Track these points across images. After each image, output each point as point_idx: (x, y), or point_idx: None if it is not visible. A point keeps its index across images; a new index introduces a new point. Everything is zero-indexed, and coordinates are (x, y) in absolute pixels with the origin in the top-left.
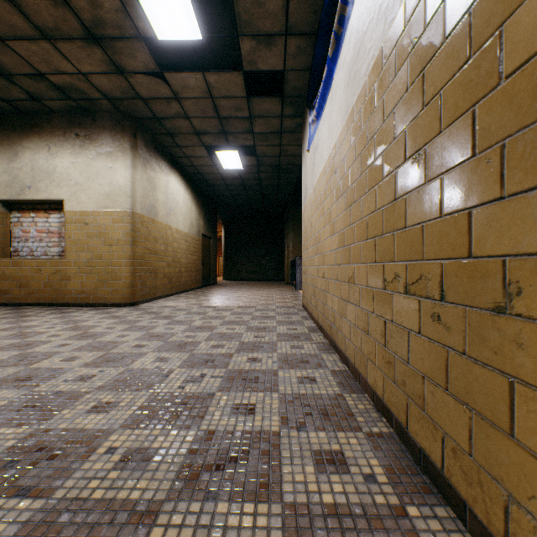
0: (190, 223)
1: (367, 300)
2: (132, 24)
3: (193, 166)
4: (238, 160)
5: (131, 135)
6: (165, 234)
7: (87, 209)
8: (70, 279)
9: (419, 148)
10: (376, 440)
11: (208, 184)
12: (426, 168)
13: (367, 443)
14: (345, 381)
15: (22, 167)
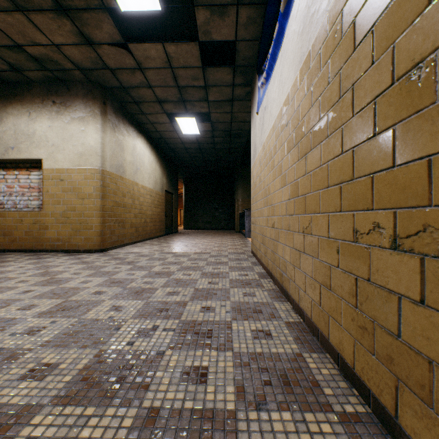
0: (155, 181)
1: (328, 253)
2: None
3: (157, 132)
4: (195, 126)
5: (101, 102)
6: (132, 189)
7: (63, 167)
8: (47, 229)
9: (422, 59)
10: (353, 425)
11: (170, 147)
12: (437, 80)
13: (344, 432)
14: (302, 336)
15: (6, 130)
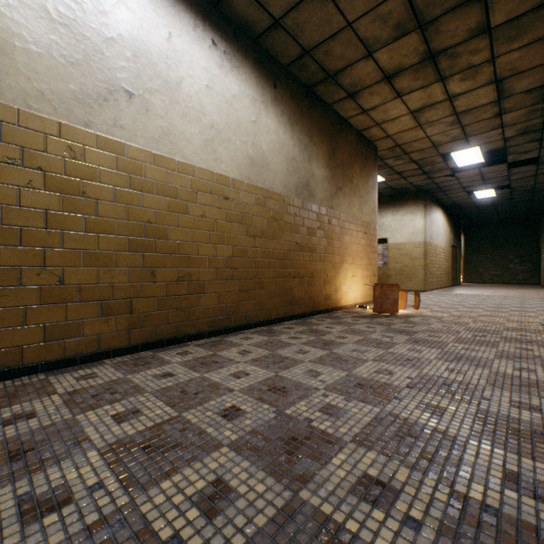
0: (445, 239)
1: None
2: (447, 166)
3: (450, 201)
4: (492, 193)
5: (423, 200)
6: (435, 250)
7: (399, 242)
8: (390, 277)
9: None
10: None
11: (458, 208)
12: None
13: None
14: None
15: None
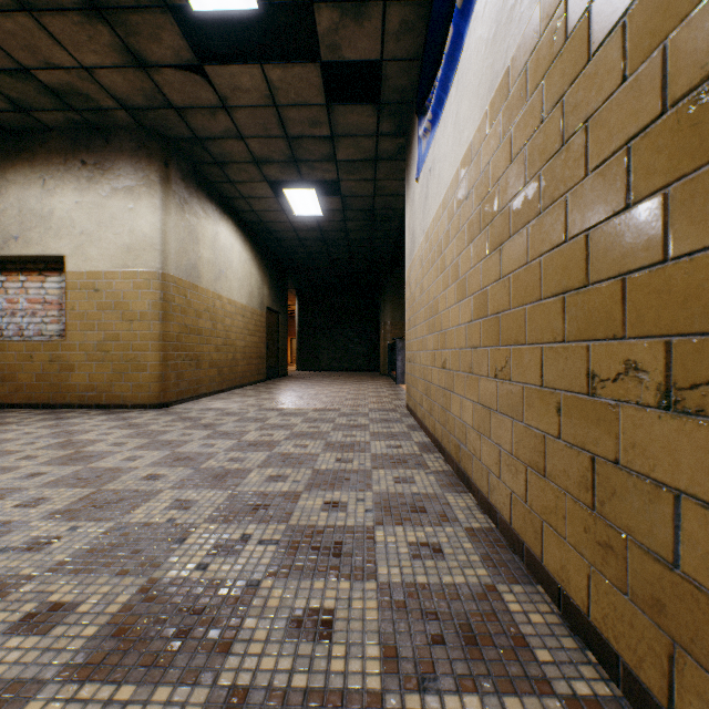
0: (250, 292)
1: (541, 412)
2: None
3: (253, 212)
4: (316, 203)
5: (161, 163)
6: (213, 306)
7: (98, 269)
8: (73, 370)
9: None
10: None
11: (275, 237)
12: None
13: None
14: (494, 553)
15: (5, 209)
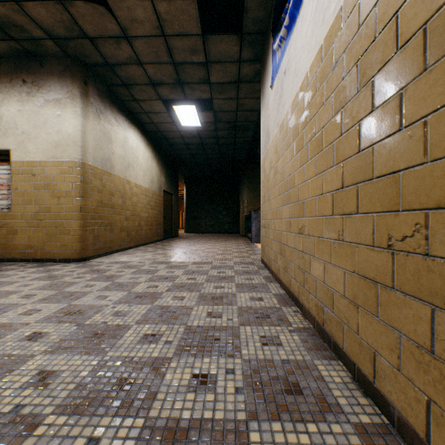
0: (151, 179)
1: None
2: None
3: (152, 123)
4: (196, 116)
5: (81, 81)
6: (123, 188)
7: (35, 159)
8: (16, 233)
9: None
10: None
11: (168, 143)
12: None
13: None
14: None
15: None
